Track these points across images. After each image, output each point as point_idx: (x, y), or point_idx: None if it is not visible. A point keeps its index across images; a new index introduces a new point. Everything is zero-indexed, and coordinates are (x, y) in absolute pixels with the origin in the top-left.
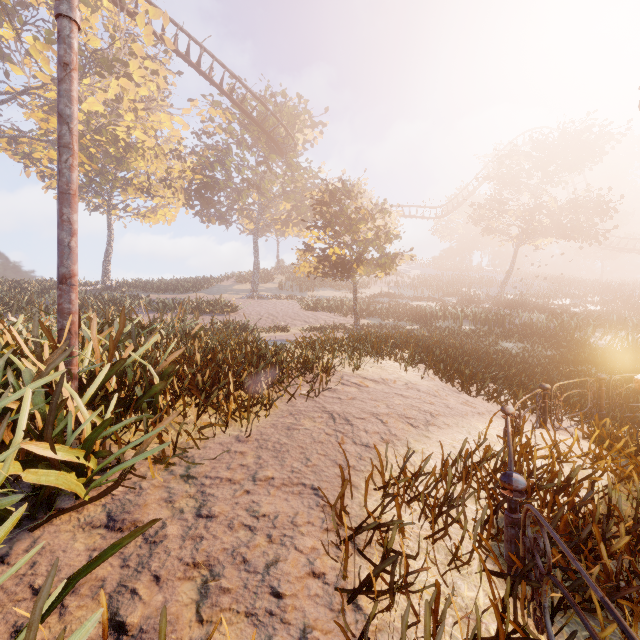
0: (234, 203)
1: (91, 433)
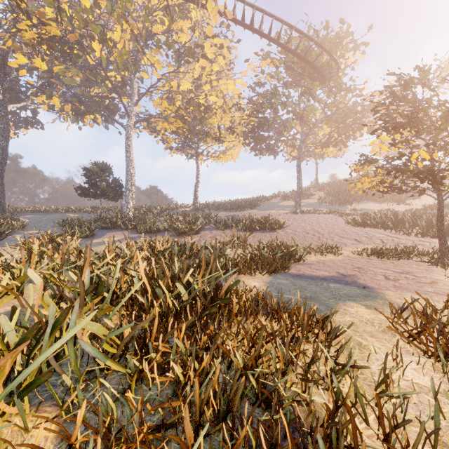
0: (280, 135)
1: None
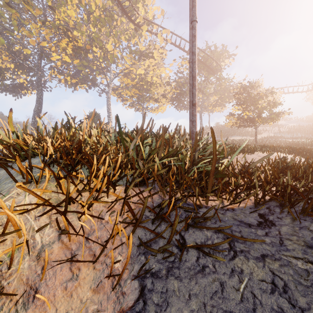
0: None
1: None
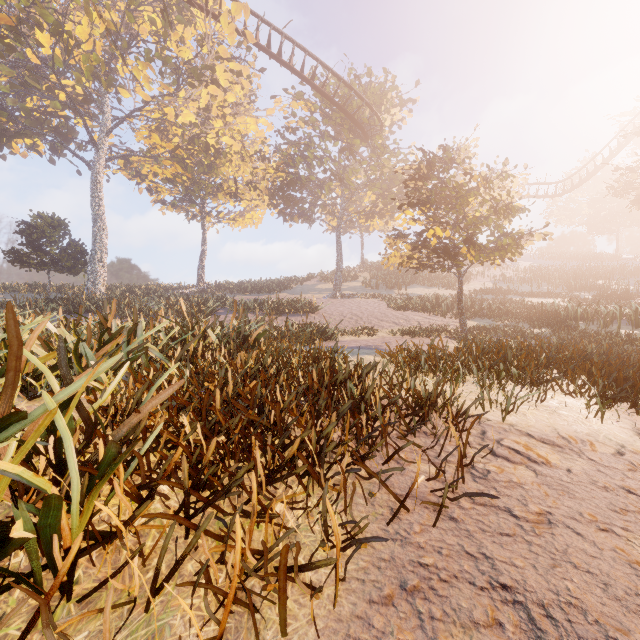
0: (316, 198)
1: None
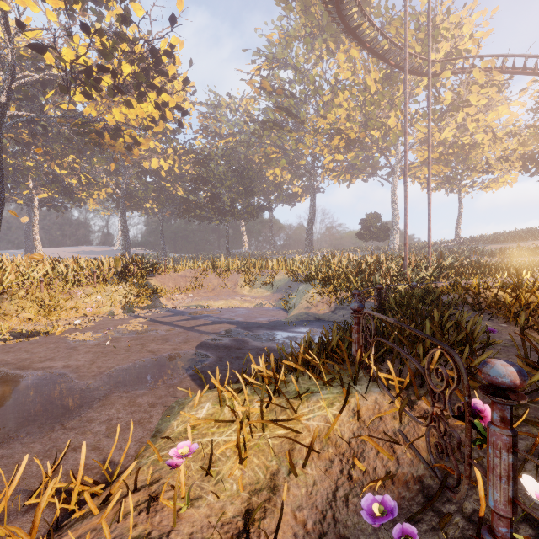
0: None
1: (432, 272)
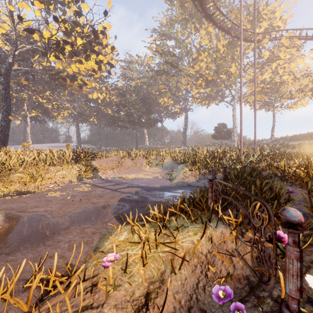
0: None
1: (256, 157)
